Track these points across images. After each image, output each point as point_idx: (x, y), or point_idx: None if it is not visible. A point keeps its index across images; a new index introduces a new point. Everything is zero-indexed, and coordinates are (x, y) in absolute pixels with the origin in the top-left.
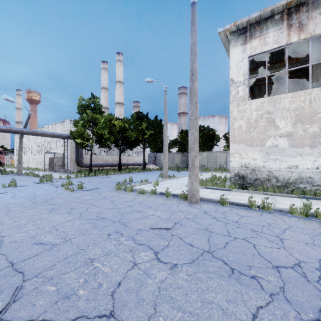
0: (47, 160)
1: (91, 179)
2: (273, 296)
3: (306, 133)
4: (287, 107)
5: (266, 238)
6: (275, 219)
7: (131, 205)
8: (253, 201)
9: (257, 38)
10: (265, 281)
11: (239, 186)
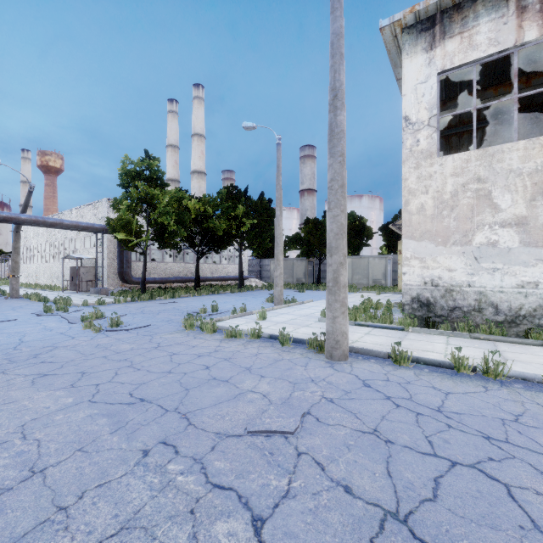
0: (68, 272)
1: (141, 306)
2: None
3: None
4: (517, 168)
5: (527, 463)
6: (522, 402)
7: (209, 366)
8: (463, 357)
9: (455, 36)
10: None
11: (420, 322)
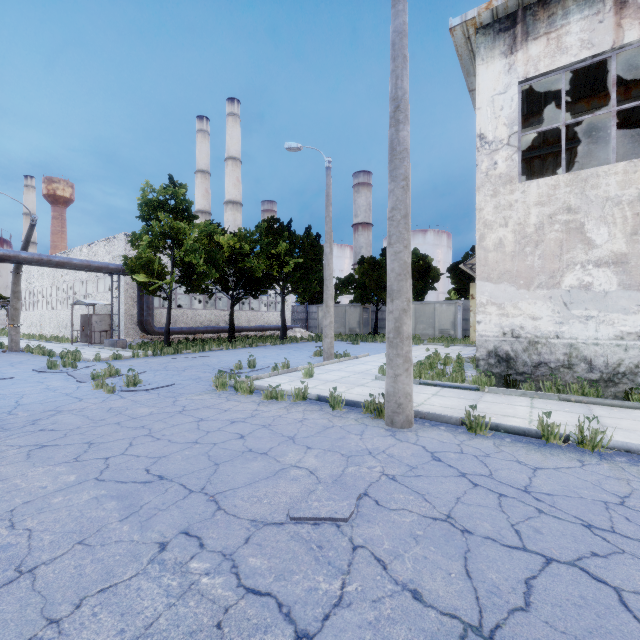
0: (79, 320)
1: (165, 361)
2: None
3: None
4: (615, 196)
5: None
6: (628, 480)
7: (244, 434)
8: (553, 424)
9: (540, 37)
10: None
11: (498, 380)
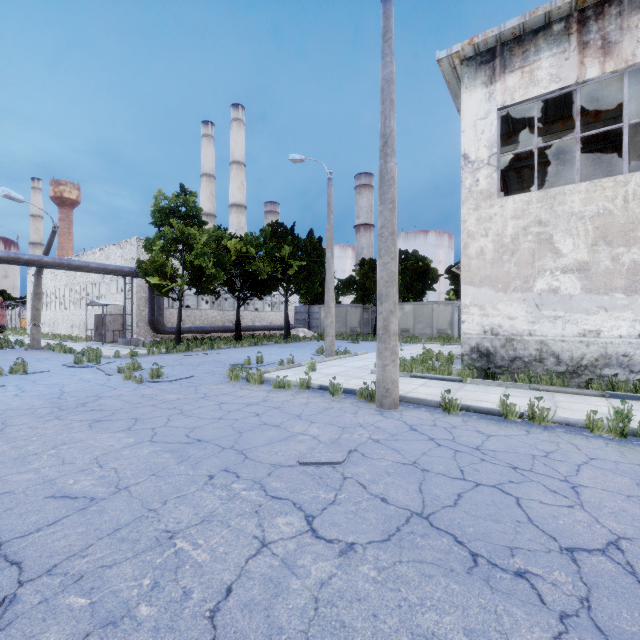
0: (92, 320)
1: (178, 358)
2: (567, 620)
3: (618, 265)
4: (578, 211)
5: (541, 484)
6: (558, 442)
7: (259, 413)
8: (511, 404)
9: (516, 71)
10: (547, 583)
11: (480, 373)
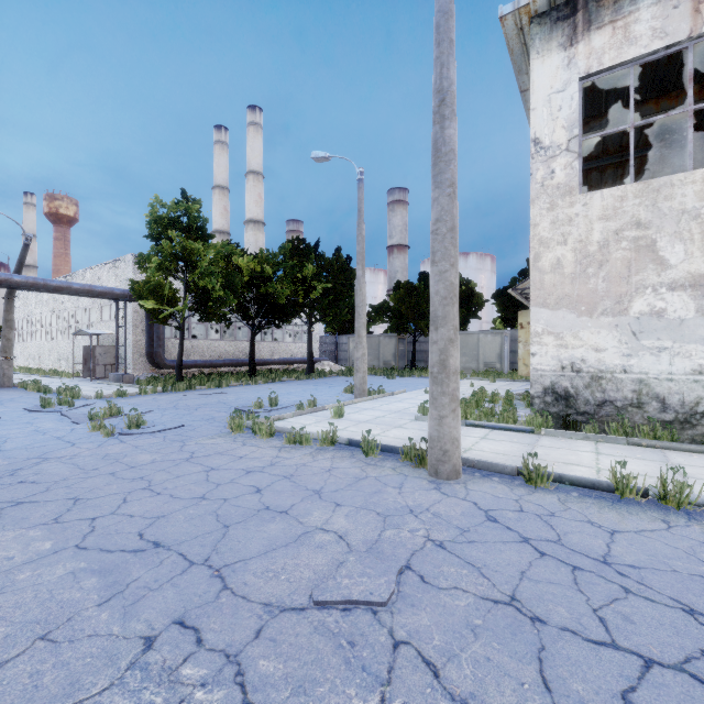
0: (81, 352)
1: (175, 398)
2: None
3: None
4: (692, 208)
5: None
6: None
7: (261, 488)
8: (629, 475)
9: (605, 26)
10: None
11: (556, 421)
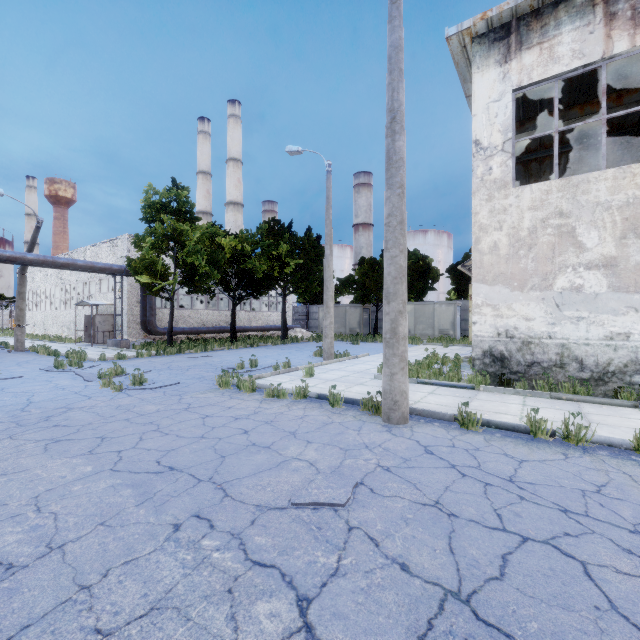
0: (82, 320)
1: (168, 361)
2: None
3: None
4: (605, 201)
5: (607, 539)
6: (606, 471)
7: (248, 430)
8: (540, 420)
9: (533, 47)
10: None
11: (493, 379)
